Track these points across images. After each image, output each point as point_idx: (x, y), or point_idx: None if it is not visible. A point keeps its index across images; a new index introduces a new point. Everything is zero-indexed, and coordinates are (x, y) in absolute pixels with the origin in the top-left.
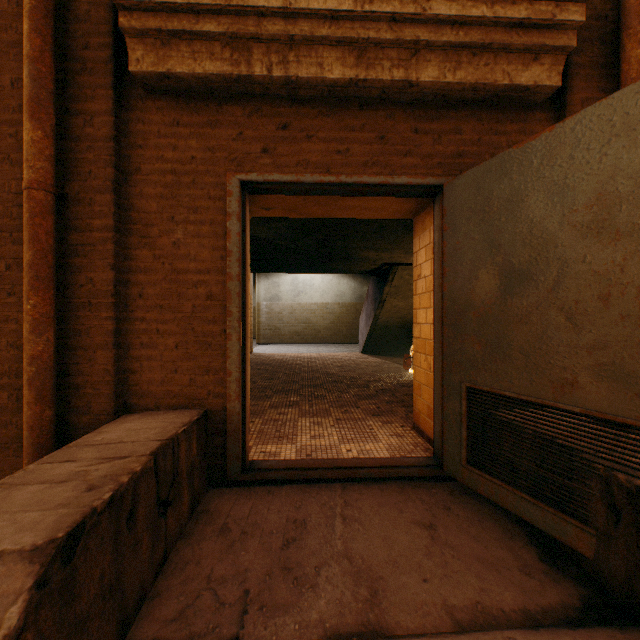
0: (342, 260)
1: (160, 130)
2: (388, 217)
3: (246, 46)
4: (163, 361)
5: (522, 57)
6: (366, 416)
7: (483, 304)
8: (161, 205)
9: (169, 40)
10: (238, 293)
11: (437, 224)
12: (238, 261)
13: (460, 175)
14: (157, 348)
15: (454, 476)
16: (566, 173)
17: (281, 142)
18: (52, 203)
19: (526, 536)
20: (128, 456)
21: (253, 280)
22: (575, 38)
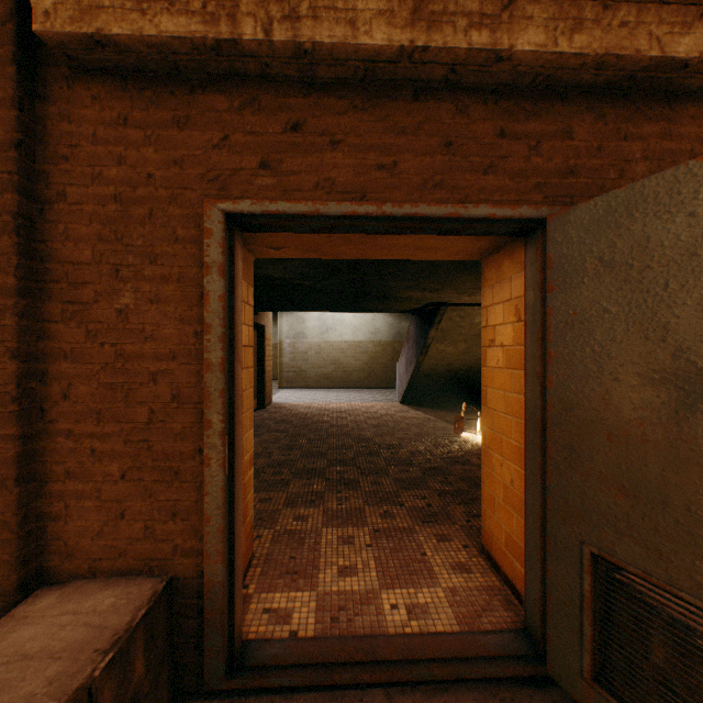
0: (379, 300)
1: (97, 132)
2: (447, 258)
3: None
4: (102, 499)
5: (683, 11)
6: (414, 524)
7: (628, 425)
8: (98, 251)
9: None
10: (221, 391)
11: (532, 278)
12: (221, 340)
13: (579, 204)
14: (92, 479)
15: (567, 689)
16: None
17: (290, 151)
18: None
19: None
20: None
21: (275, 313)
22: None
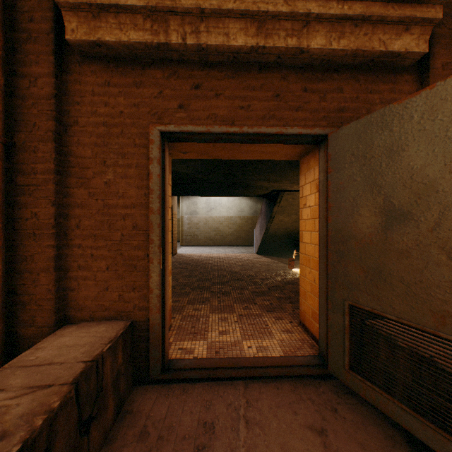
0: (243, 188)
1: (94, 89)
2: (280, 158)
3: (164, 18)
4: (96, 280)
5: (395, 28)
6: (262, 312)
7: (365, 236)
8: (95, 151)
9: (99, 13)
10: (158, 224)
11: (322, 166)
12: (158, 198)
13: (343, 126)
14: (91, 270)
15: (338, 377)
16: (448, 126)
17: (194, 99)
18: (0, 151)
19: (407, 444)
20: (52, 384)
21: (178, 199)
22: (441, 11)
